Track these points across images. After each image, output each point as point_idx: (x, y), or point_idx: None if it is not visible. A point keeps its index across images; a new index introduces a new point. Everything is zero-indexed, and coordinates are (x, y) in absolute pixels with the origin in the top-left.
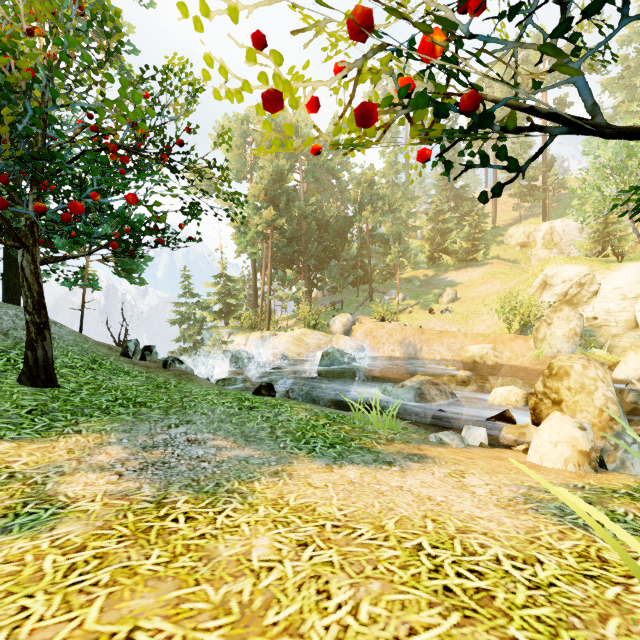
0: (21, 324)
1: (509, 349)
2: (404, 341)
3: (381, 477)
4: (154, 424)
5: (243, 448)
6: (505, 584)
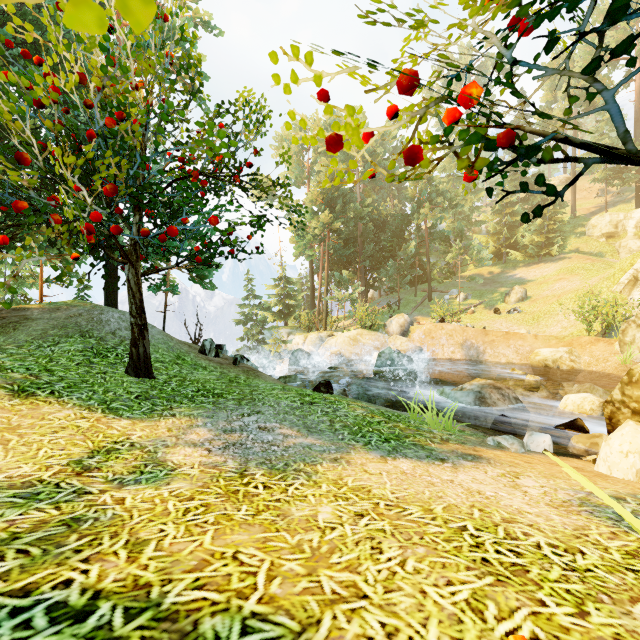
0: (124, 325)
1: (588, 353)
2: (465, 343)
3: (433, 471)
4: (230, 412)
5: (306, 437)
6: (541, 564)
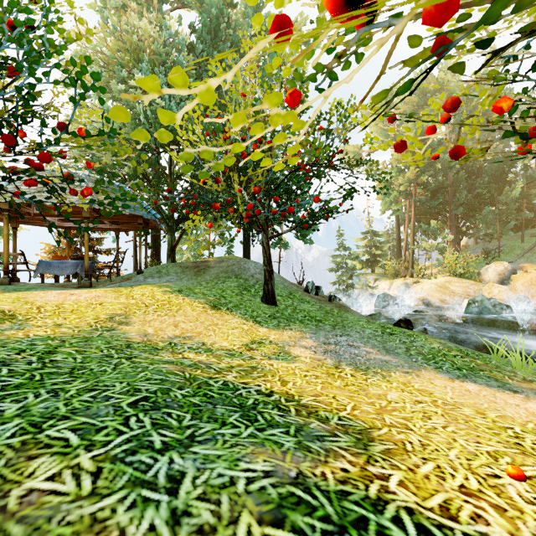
0: (257, 271)
1: None
2: None
3: (499, 395)
4: (327, 333)
5: (384, 355)
6: None
